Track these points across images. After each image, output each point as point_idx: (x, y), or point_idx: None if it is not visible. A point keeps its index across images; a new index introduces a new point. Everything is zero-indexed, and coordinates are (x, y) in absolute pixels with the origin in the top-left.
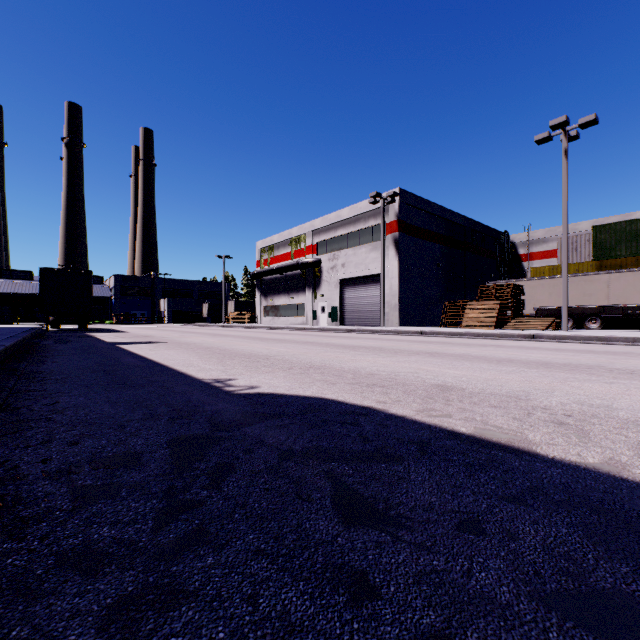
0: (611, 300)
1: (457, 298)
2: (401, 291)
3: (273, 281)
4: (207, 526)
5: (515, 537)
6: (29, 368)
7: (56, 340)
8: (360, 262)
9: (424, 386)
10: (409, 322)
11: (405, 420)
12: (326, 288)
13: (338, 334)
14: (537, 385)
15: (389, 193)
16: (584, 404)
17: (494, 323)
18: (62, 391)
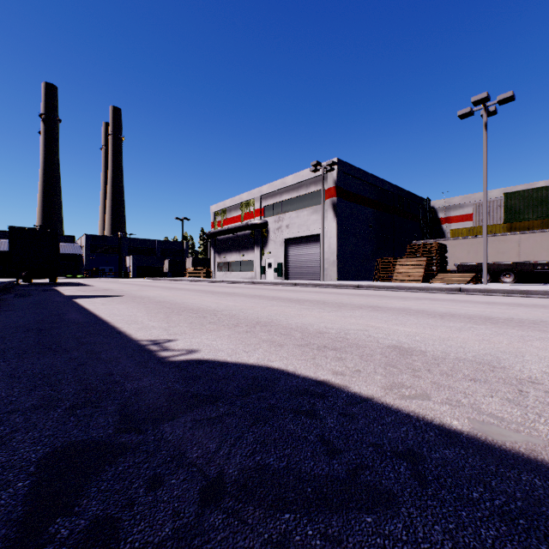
0: (521, 257)
1: (387, 255)
2: (339, 249)
3: (226, 240)
4: None
5: None
6: None
7: (18, 294)
8: (302, 223)
9: (380, 348)
10: (345, 276)
11: (374, 405)
12: (272, 246)
13: (283, 287)
14: (499, 346)
15: (328, 162)
16: None
17: (421, 277)
18: None
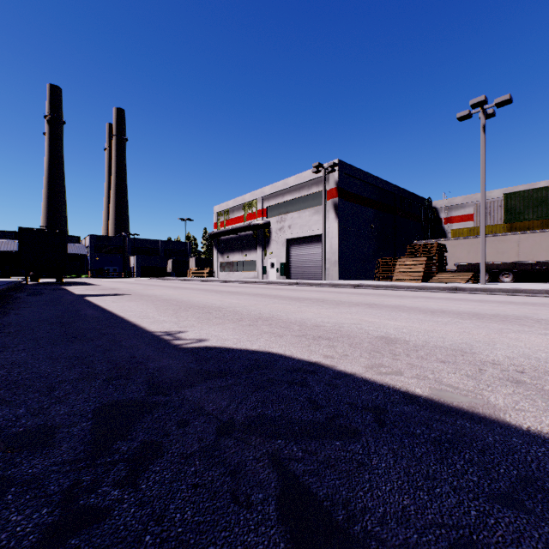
0: (521, 257)
1: (388, 255)
2: (340, 249)
3: (228, 240)
4: None
5: None
6: None
7: (30, 292)
8: (304, 224)
9: (368, 338)
10: (347, 276)
11: (355, 379)
12: (275, 247)
13: (285, 287)
14: (476, 337)
15: (329, 164)
16: (531, 358)
17: (421, 277)
18: (8, 345)
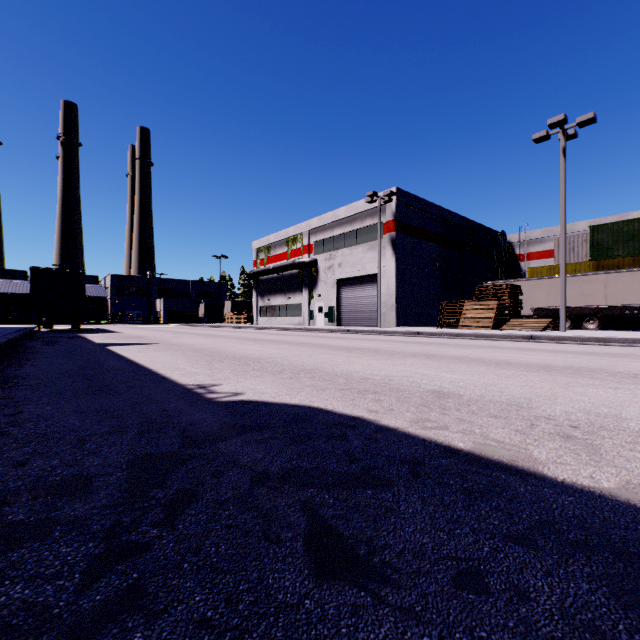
0: (609, 300)
1: (454, 298)
2: (398, 291)
3: (269, 281)
4: (146, 582)
5: (525, 597)
6: (5, 372)
7: (44, 341)
8: (357, 262)
9: (419, 392)
10: (406, 322)
11: (397, 433)
12: (323, 288)
13: (334, 335)
14: (538, 391)
15: (386, 192)
16: (590, 413)
17: (491, 323)
18: (30, 399)
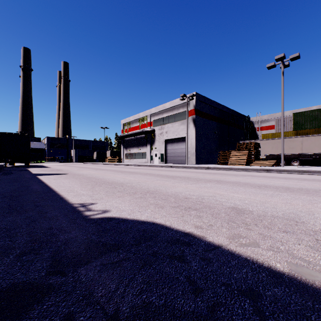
0: (303, 151)
1: (224, 149)
2: (196, 146)
3: (130, 140)
4: None
5: None
6: None
7: (4, 172)
8: (175, 130)
9: (224, 209)
10: (200, 162)
11: (223, 252)
12: (157, 144)
13: (164, 168)
14: (297, 207)
15: (190, 94)
16: None
17: (245, 162)
18: None
